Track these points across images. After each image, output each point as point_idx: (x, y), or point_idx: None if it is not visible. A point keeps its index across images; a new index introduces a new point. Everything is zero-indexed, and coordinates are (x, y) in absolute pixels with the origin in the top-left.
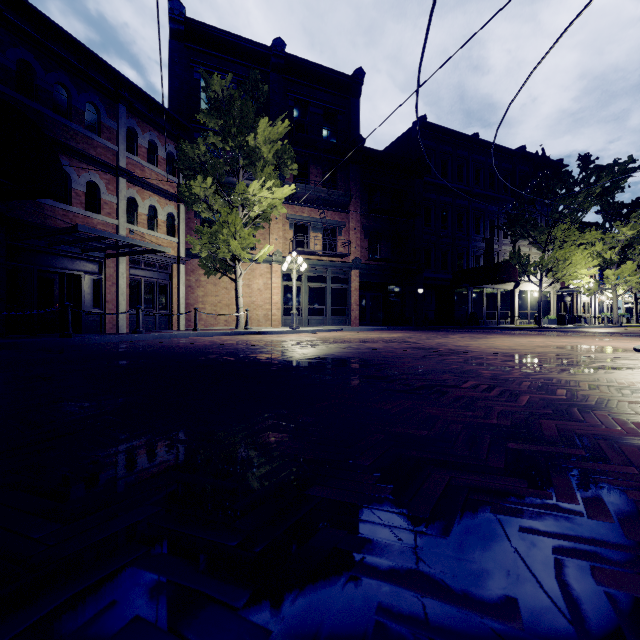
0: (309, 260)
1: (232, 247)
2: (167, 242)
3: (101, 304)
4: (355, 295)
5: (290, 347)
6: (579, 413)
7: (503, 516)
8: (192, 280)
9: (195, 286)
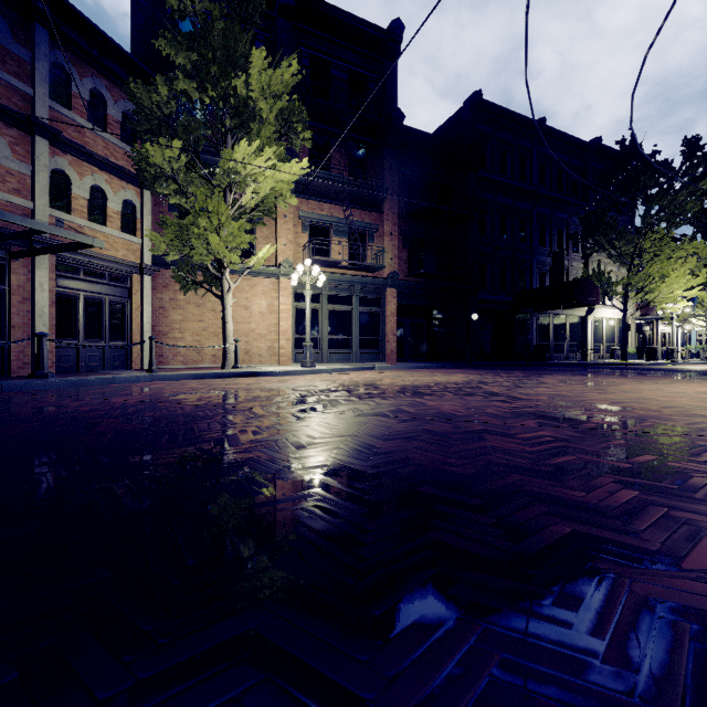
0: (330, 274)
1: (213, 246)
2: (123, 242)
3: (3, 330)
4: (391, 321)
5: (280, 412)
6: None
7: None
8: (165, 299)
9: (169, 307)
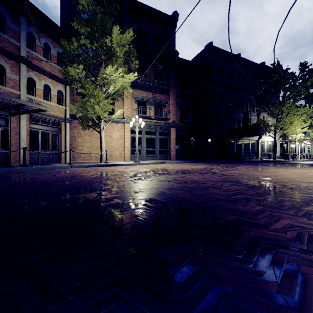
0: (146, 122)
1: (96, 110)
2: (57, 108)
3: (7, 146)
4: (173, 142)
5: (127, 180)
6: None
7: None
8: (75, 132)
9: (77, 136)
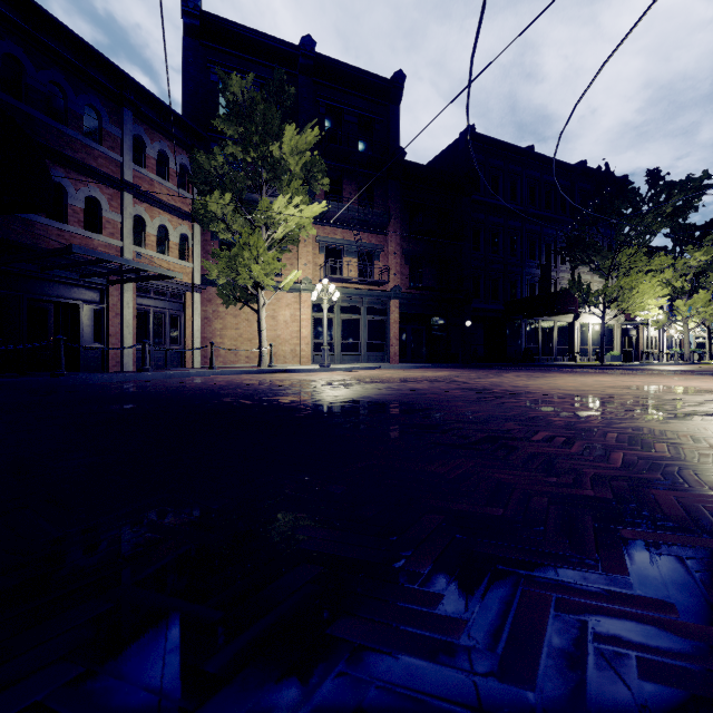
0: (342, 288)
1: (254, 273)
2: (180, 267)
3: (103, 338)
4: (394, 328)
5: (319, 388)
6: (698, 479)
7: (663, 686)
8: (209, 311)
9: (212, 318)
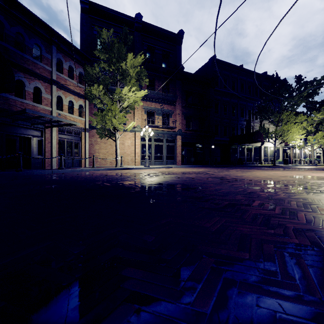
0: (155, 130)
1: (113, 123)
2: (79, 120)
3: (42, 153)
4: (179, 149)
5: (143, 177)
6: None
7: None
8: (92, 140)
9: (94, 144)
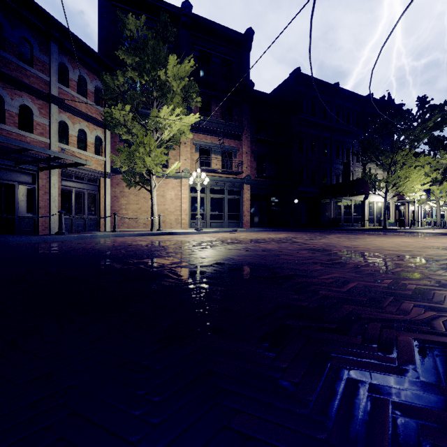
0: (211, 176)
1: (147, 163)
2: (95, 160)
3: (34, 210)
4: (246, 204)
5: (190, 248)
6: None
7: None
8: (117, 191)
9: (119, 196)
